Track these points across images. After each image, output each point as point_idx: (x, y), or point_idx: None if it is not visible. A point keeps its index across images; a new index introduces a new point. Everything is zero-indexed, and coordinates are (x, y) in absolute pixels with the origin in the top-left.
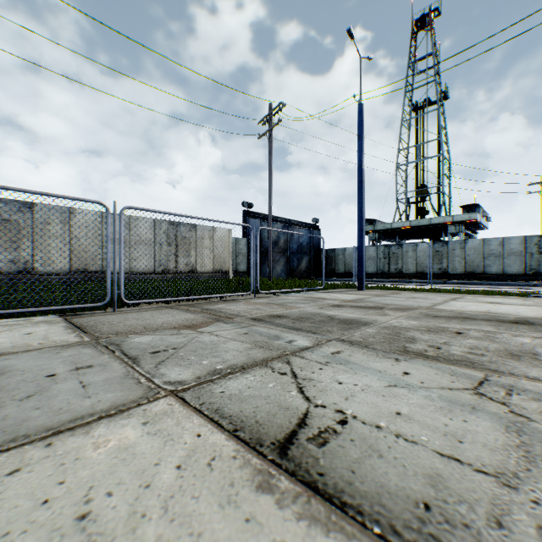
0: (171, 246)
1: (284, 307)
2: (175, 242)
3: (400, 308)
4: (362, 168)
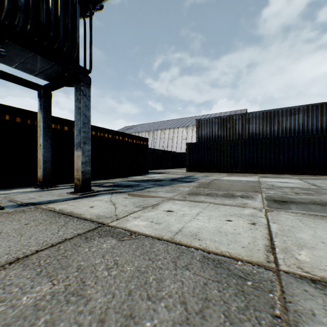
0: None
1: None
2: None
3: None
4: None
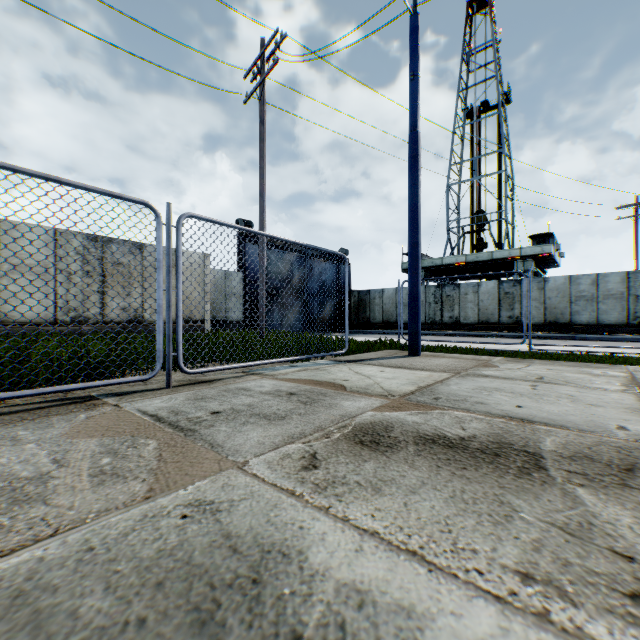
0: (92, 276)
1: (168, 463)
2: (101, 271)
3: (600, 459)
4: (416, 131)
